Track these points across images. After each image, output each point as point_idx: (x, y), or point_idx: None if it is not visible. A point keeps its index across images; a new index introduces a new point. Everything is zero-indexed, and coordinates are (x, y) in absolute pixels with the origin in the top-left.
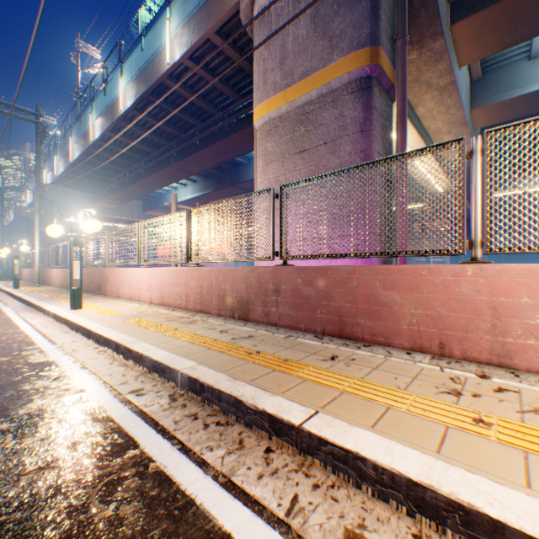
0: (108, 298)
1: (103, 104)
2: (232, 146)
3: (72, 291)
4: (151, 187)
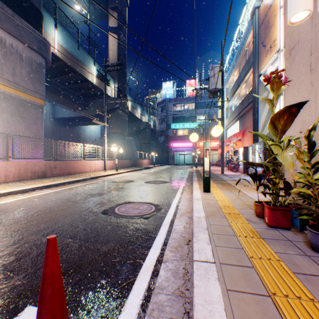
0: None
1: None
2: None
3: None
4: None
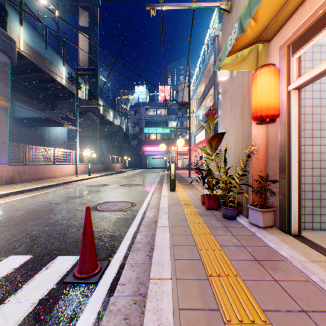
0: None
1: None
2: None
3: None
4: None
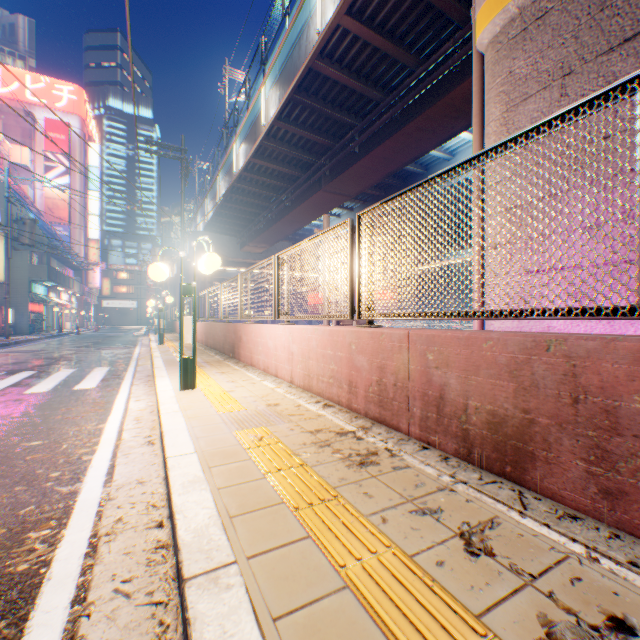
0: (239, 366)
1: (245, 125)
2: (406, 143)
3: (181, 362)
4: (299, 222)
